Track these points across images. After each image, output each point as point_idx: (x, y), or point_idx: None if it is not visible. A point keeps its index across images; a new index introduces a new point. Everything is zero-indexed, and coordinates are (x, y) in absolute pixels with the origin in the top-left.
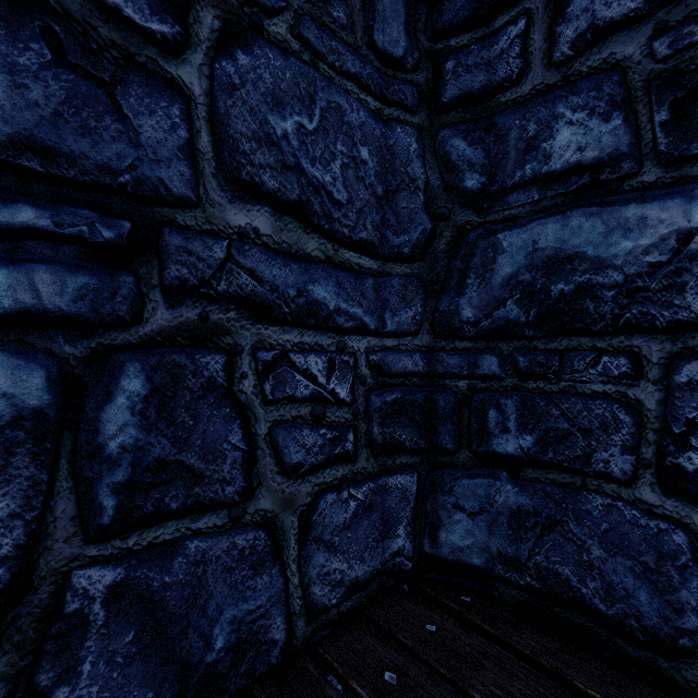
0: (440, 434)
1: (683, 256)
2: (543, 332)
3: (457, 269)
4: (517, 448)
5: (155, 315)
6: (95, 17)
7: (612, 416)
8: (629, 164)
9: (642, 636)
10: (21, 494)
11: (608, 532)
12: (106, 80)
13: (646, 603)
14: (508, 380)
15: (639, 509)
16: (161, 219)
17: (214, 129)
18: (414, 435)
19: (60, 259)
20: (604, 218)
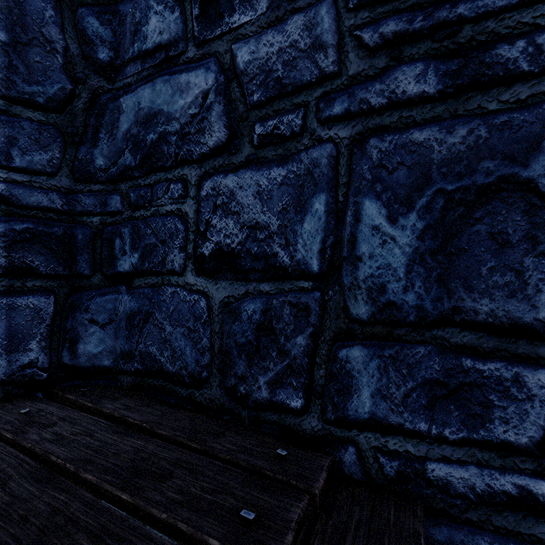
0: (79, 263)
1: (204, 109)
2: (143, 172)
3: (92, 125)
4: (130, 265)
5: None
6: None
7: (175, 227)
8: (183, 44)
9: (188, 379)
10: None
11: (173, 312)
12: None
13: (189, 355)
14: (126, 213)
15: (187, 290)
16: None
17: None
18: (51, 263)
19: None
20: (172, 84)
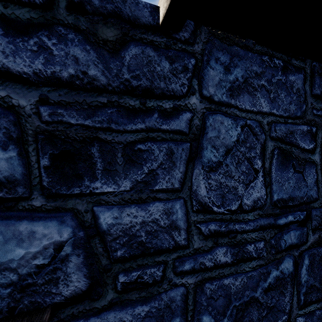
0: None
1: None
2: None
3: None
4: None
5: (310, 238)
6: (299, 153)
7: None
8: None
9: None
10: (289, 295)
11: None
12: (301, 171)
13: None
14: None
15: None
16: (311, 207)
17: (321, 171)
18: None
19: (294, 228)
20: None
